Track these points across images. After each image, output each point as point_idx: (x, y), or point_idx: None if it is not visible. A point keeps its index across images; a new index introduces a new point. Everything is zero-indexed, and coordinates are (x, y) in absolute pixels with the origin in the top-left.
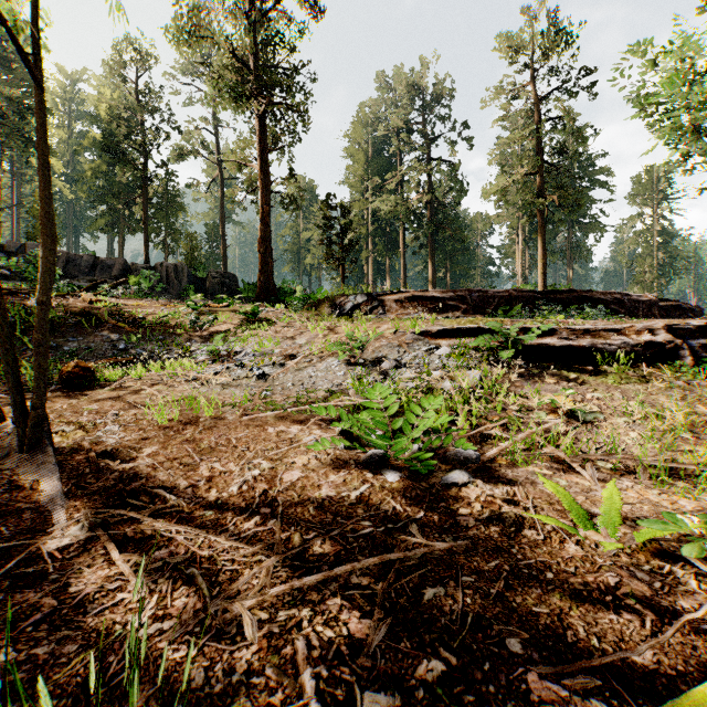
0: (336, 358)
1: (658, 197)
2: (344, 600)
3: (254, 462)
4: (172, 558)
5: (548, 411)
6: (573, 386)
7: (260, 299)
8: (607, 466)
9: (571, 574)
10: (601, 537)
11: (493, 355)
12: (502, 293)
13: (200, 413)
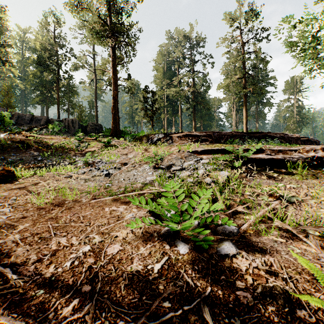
0: (148, 165)
1: (297, 90)
2: None
3: (90, 236)
4: None
5: (268, 195)
6: (278, 180)
7: (112, 136)
8: (315, 234)
9: None
10: None
11: (231, 163)
12: (228, 133)
13: (67, 198)
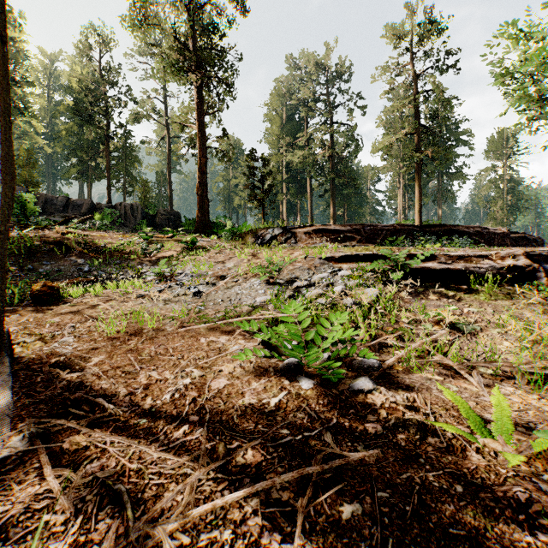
0: (258, 278)
1: (508, 153)
2: (264, 519)
3: (187, 370)
4: (102, 472)
5: (433, 323)
6: (452, 302)
7: (198, 232)
8: (487, 372)
9: (480, 488)
10: (498, 444)
11: (385, 276)
12: (388, 227)
13: (144, 325)
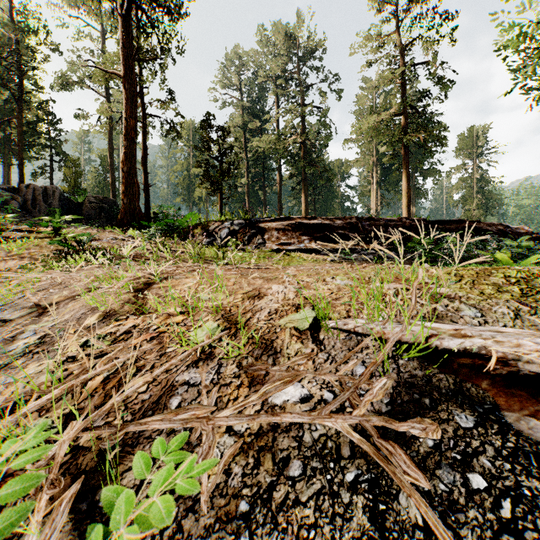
0: None
1: (478, 151)
2: None
3: None
4: None
5: None
6: None
7: (122, 224)
8: None
9: None
10: None
11: None
12: (394, 221)
13: None
